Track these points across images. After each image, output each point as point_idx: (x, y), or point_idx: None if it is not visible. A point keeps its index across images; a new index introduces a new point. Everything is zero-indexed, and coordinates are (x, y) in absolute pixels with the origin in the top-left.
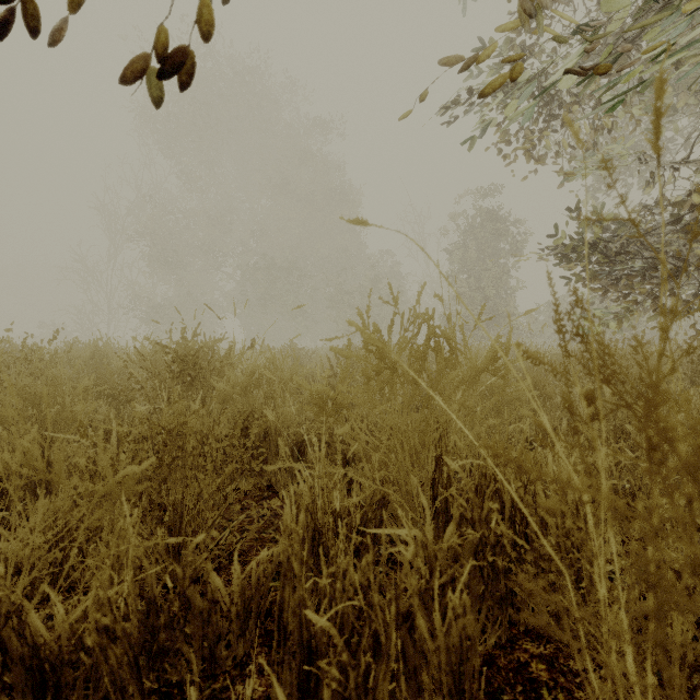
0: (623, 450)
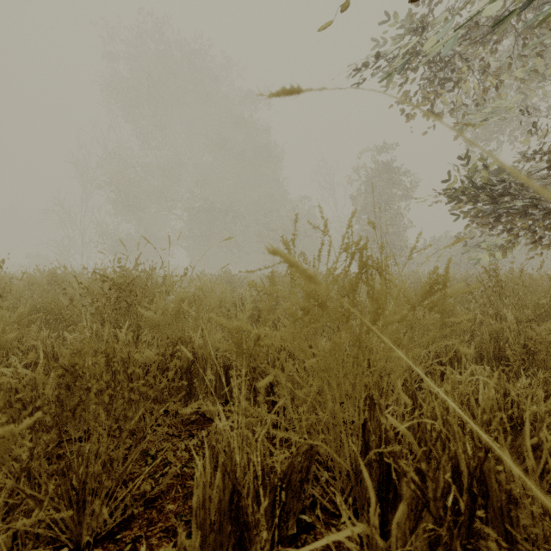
0: (549, 380)
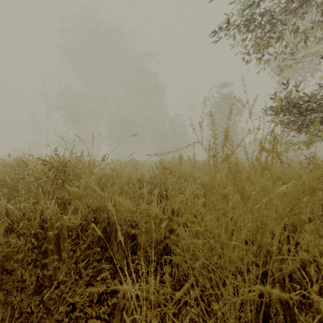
0: None
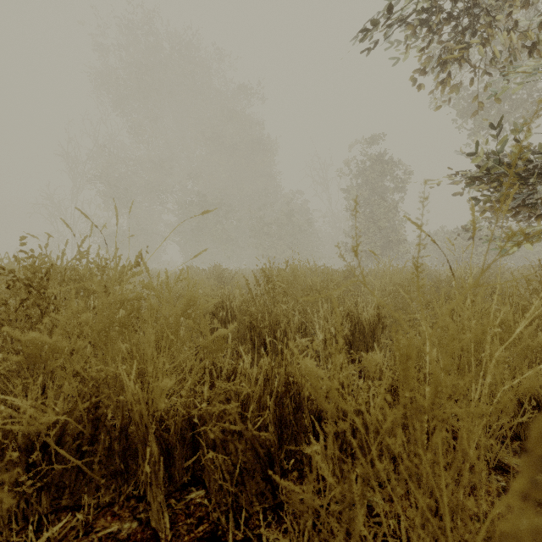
0: None
